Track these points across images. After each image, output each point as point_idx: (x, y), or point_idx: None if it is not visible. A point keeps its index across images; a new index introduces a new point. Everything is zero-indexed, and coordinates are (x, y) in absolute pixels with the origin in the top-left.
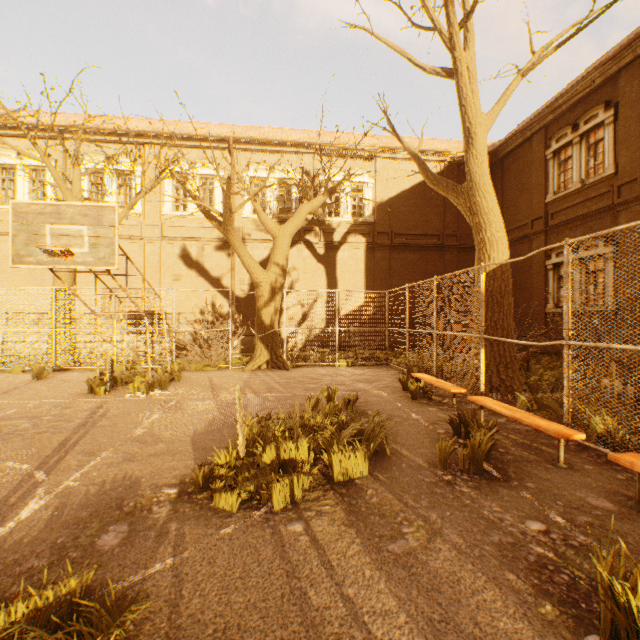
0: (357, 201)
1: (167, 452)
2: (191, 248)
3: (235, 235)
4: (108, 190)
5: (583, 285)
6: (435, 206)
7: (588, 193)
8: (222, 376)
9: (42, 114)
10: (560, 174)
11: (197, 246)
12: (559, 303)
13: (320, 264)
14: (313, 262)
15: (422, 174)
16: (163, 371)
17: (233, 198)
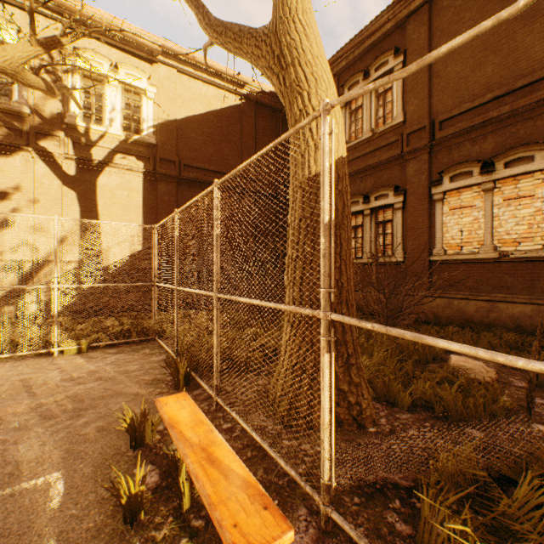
0: (131, 111)
1: None
2: None
3: None
4: None
5: (373, 236)
6: (232, 142)
7: (378, 142)
8: None
9: None
10: (351, 124)
11: None
12: None
13: (69, 188)
14: (55, 183)
15: (202, 21)
16: None
17: None
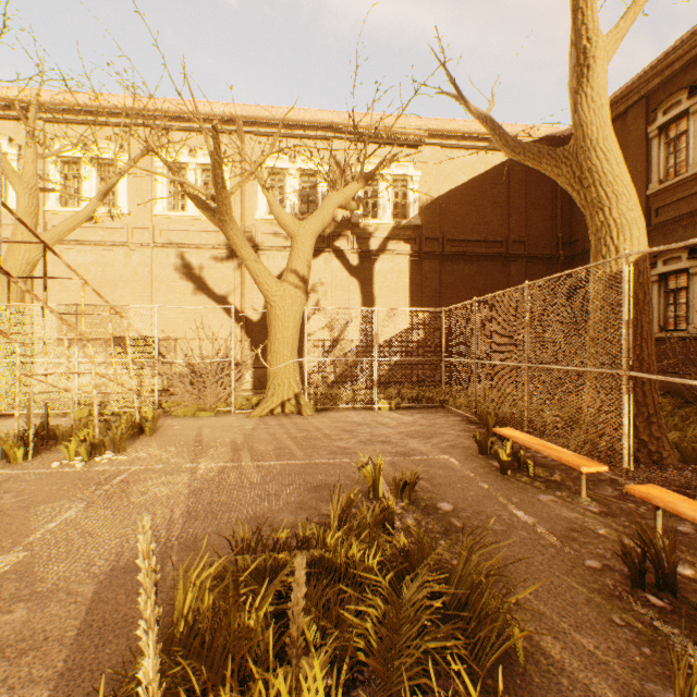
0: (399, 199)
1: (11, 644)
2: (191, 257)
3: (235, 229)
4: (86, 184)
5: None
6: (497, 205)
7: None
8: (217, 426)
9: (3, 89)
10: (668, 156)
11: (198, 255)
12: (667, 326)
13: (353, 278)
14: (344, 275)
15: (498, 141)
16: (128, 421)
17: (243, 194)
